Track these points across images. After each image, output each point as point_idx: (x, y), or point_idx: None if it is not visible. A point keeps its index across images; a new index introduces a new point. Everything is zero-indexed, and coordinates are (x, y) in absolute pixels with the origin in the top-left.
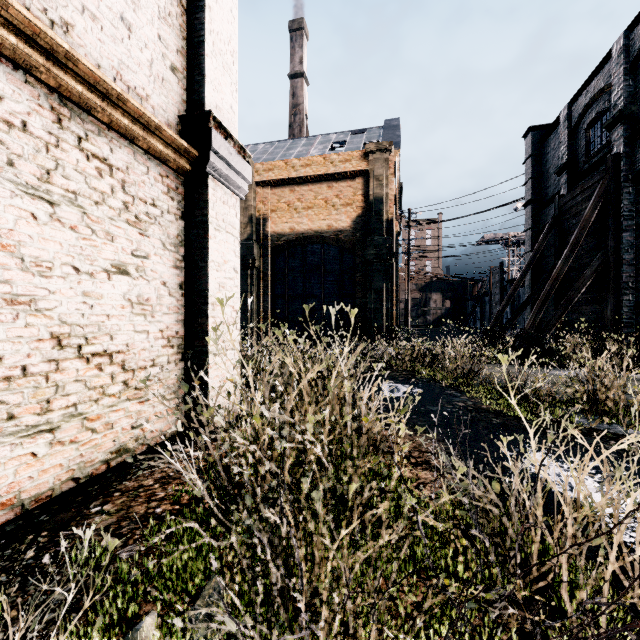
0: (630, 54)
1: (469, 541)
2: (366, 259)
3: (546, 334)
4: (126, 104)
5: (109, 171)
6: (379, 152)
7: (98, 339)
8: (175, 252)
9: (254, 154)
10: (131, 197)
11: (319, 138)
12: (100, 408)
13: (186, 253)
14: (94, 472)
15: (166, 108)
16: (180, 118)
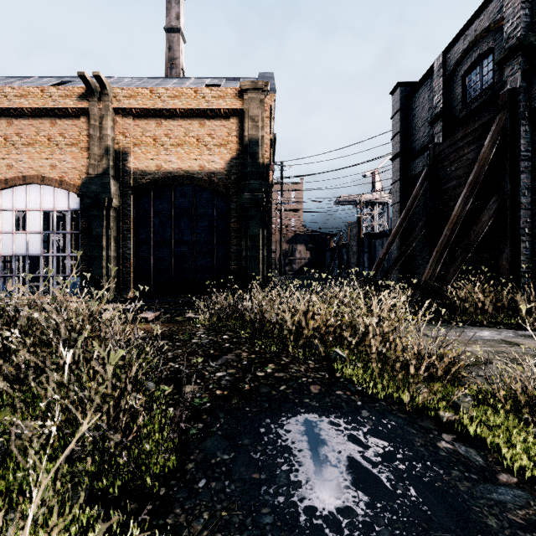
0: None
1: None
2: (241, 203)
3: (446, 285)
4: None
5: None
6: (255, 91)
7: None
8: None
9: (117, 84)
10: None
11: (192, 80)
12: None
13: None
14: None
15: None
16: None
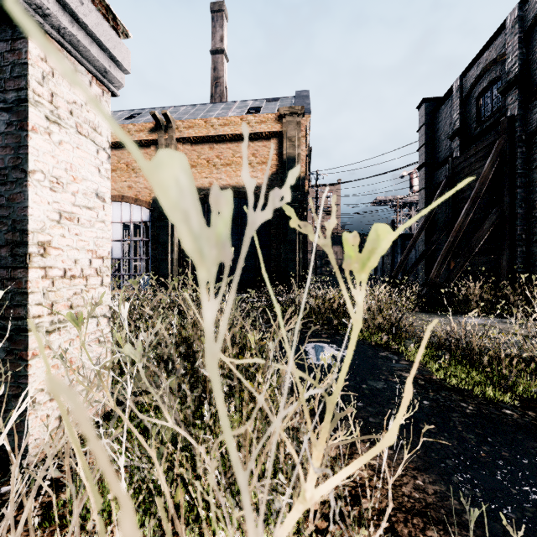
0: (524, 24)
1: None
2: (280, 213)
3: (450, 283)
4: None
5: None
6: (292, 115)
7: None
8: None
9: (176, 114)
10: None
11: (237, 103)
12: None
13: None
14: None
15: None
16: None
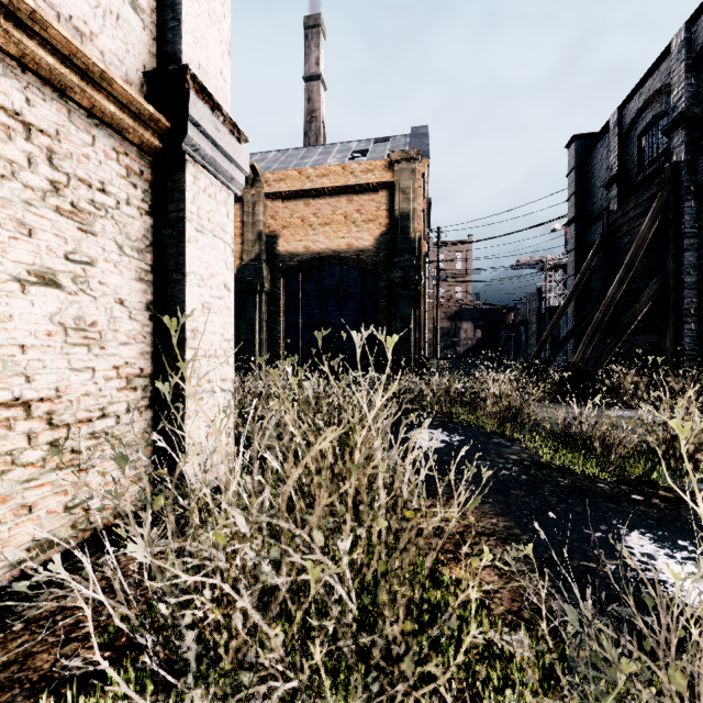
0: (692, 49)
1: None
2: (391, 283)
3: (598, 368)
4: (47, 30)
5: (24, 132)
6: (406, 161)
7: (3, 382)
8: (139, 259)
9: (264, 163)
10: (64, 175)
11: (338, 146)
12: (6, 485)
13: (156, 262)
14: None
15: (124, 58)
16: (146, 76)
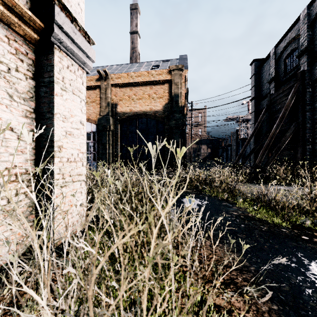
0: (310, 18)
1: None
2: (170, 126)
3: (267, 166)
4: None
5: None
6: (177, 70)
7: None
8: (25, 104)
9: (110, 70)
10: None
11: (145, 63)
12: None
13: (36, 107)
14: None
15: None
16: None
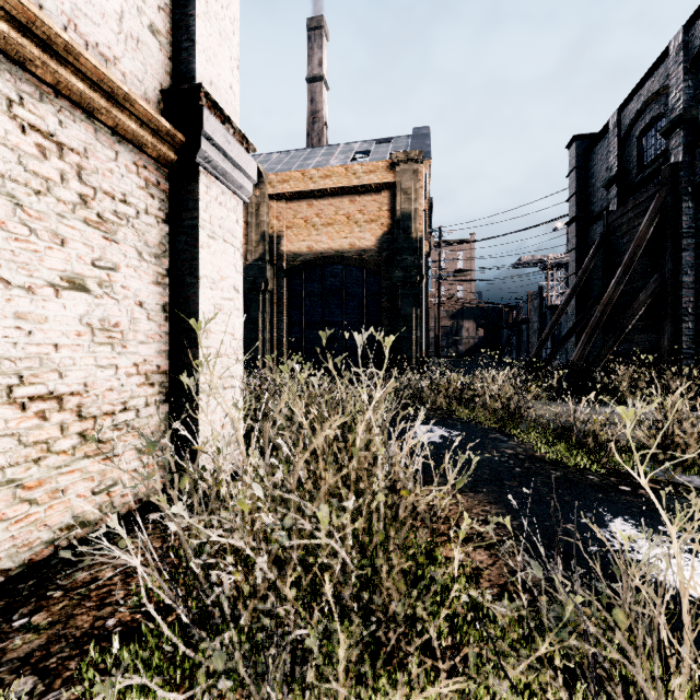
0: (690, 51)
1: (556, 672)
2: (393, 282)
3: (596, 366)
4: (79, 60)
5: (57, 151)
6: (407, 162)
7: (40, 377)
8: (156, 264)
9: (267, 164)
10: (91, 189)
11: (340, 147)
12: (43, 471)
13: (171, 266)
14: (33, 558)
15: (143, 78)
16: (162, 94)
